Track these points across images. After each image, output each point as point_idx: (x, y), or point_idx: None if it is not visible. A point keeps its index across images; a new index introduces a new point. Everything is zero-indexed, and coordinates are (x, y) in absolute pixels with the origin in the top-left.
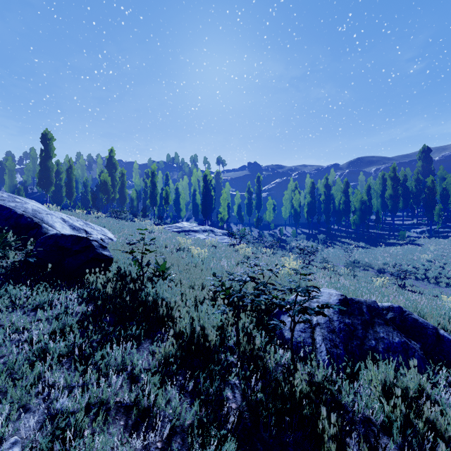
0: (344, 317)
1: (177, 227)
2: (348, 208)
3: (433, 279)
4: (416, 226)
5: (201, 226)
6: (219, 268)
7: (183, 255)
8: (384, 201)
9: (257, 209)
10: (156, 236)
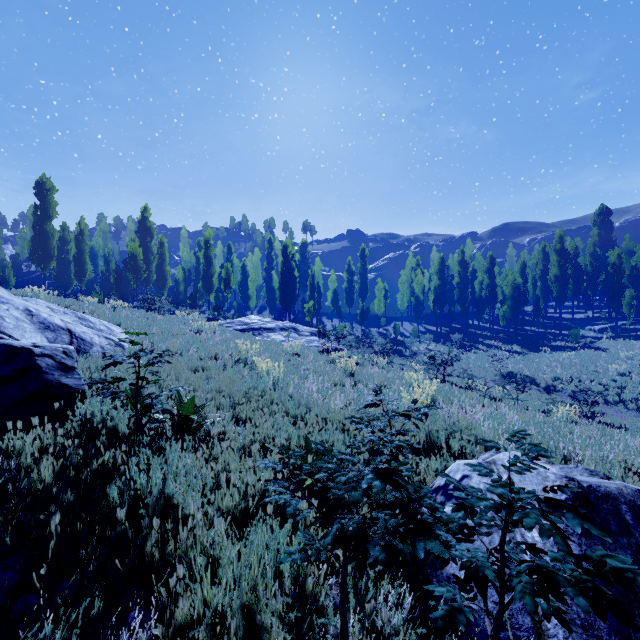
0: (592, 543)
1: (242, 323)
2: (494, 295)
3: (632, 403)
4: (593, 321)
5: (279, 322)
6: (303, 400)
7: (244, 371)
8: (545, 286)
9: (361, 297)
10: (204, 338)
